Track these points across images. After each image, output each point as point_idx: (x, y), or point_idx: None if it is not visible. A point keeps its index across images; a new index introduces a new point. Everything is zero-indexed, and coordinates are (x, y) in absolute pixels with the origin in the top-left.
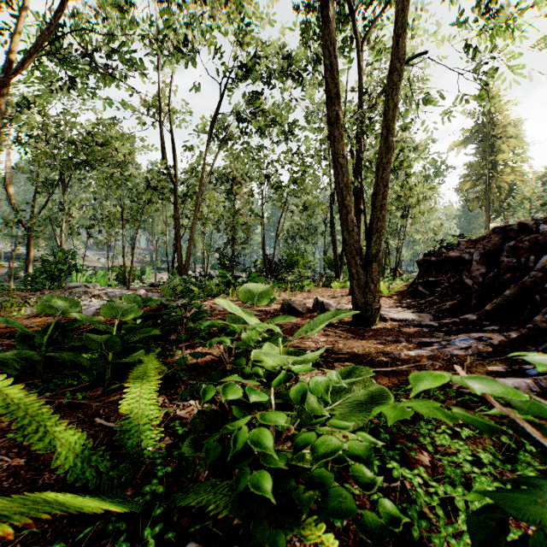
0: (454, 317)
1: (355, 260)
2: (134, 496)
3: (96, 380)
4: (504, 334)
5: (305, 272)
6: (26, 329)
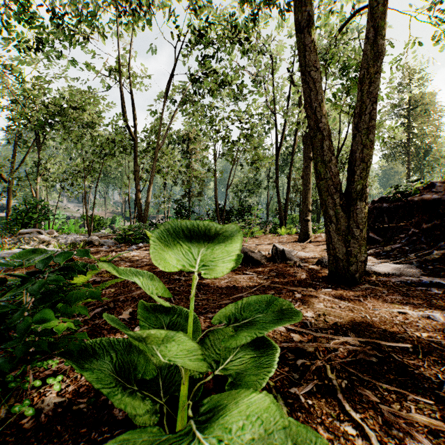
0: None
1: (333, 198)
2: None
3: None
4: None
5: (254, 219)
6: None
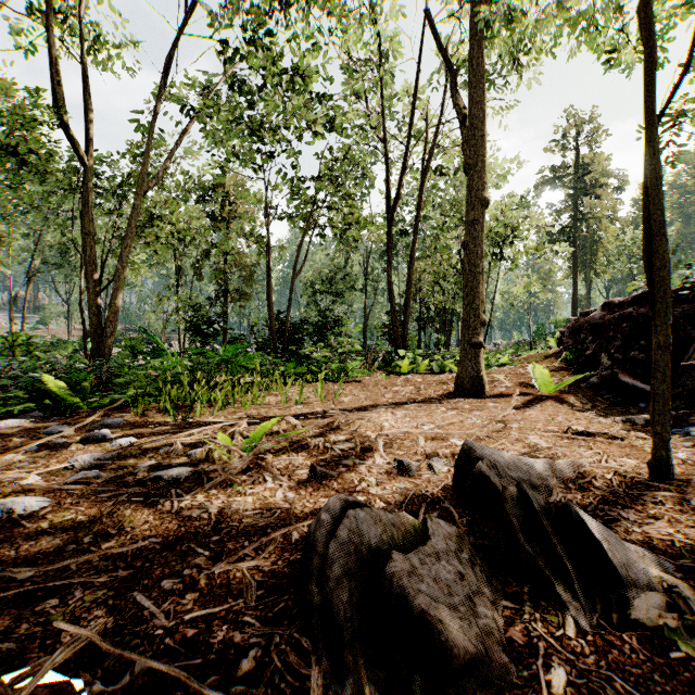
0: None
1: None
2: None
3: None
4: None
5: (351, 342)
6: None
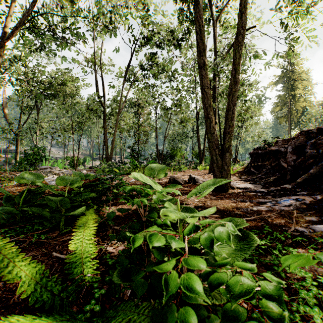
0: (276, 186)
1: (215, 151)
2: (78, 311)
3: (54, 226)
4: (312, 197)
5: (182, 160)
6: (9, 193)
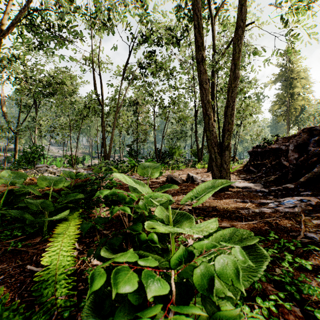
0: (277, 186)
1: (214, 149)
2: None
3: (37, 231)
4: (318, 197)
5: (180, 158)
6: None
